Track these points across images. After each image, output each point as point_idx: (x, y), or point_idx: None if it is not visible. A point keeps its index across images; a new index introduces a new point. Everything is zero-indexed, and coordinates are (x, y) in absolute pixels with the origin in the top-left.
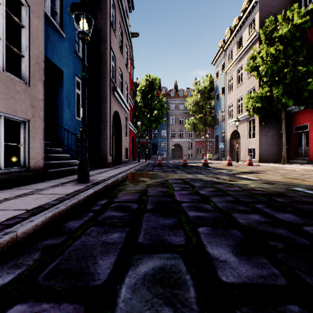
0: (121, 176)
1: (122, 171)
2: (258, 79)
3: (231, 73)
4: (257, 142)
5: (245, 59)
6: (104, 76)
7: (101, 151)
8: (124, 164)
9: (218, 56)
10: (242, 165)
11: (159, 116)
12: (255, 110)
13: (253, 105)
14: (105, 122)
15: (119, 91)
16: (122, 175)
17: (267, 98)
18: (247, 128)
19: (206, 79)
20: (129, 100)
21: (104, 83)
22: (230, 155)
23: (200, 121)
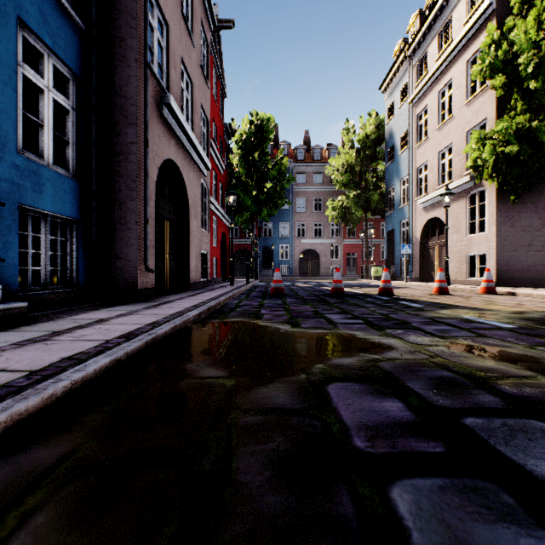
0: (80, 373)
1: (147, 325)
2: (496, 102)
3: (424, 101)
4: (492, 240)
5: (460, 64)
6: (130, 54)
7: (122, 259)
8: (196, 289)
9: (394, 73)
10: (465, 291)
11: (275, 192)
12: (500, 165)
13: (495, 153)
14: (132, 178)
15: (176, 110)
16: (102, 363)
17: (534, 134)
18: (465, 212)
19: (368, 120)
20: (214, 157)
21: (130, 75)
22: (421, 269)
23: (357, 202)
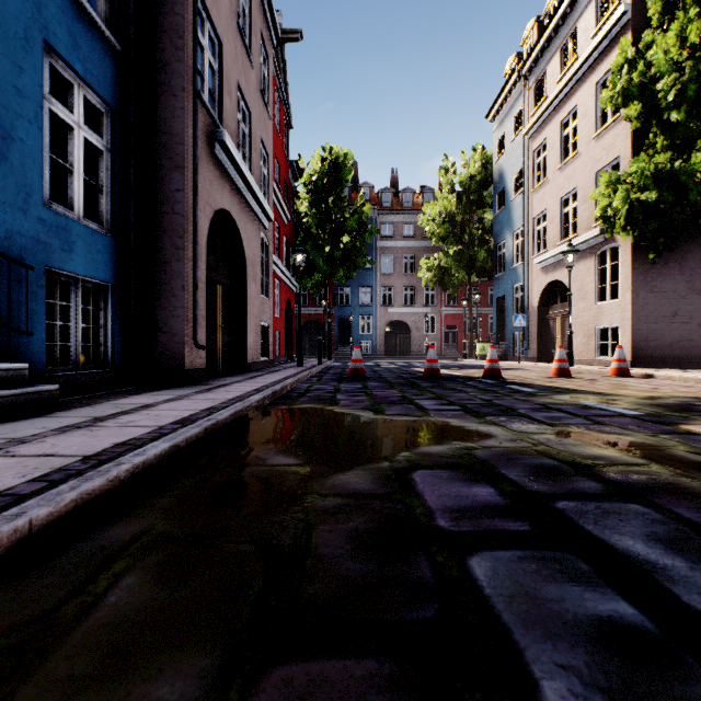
0: (141, 457)
1: (203, 411)
2: (631, 135)
3: (543, 133)
4: (627, 309)
5: (587, 88)
6: (175, 81)
7: (166, 333)
8: (256, 371)
9: (505, 97)
10: (592, 373)
11: (354, 248)
12: (635, 216)
13: (628, 201)
14: (179, 234)
15: (231, 148)
16: (162, 448)
17: (677, 177)
18: (594, 274)
19: (472, 156)
20: (277, 204)
21: (175, 107)
22: (538, 346)
23: (458, 261)
